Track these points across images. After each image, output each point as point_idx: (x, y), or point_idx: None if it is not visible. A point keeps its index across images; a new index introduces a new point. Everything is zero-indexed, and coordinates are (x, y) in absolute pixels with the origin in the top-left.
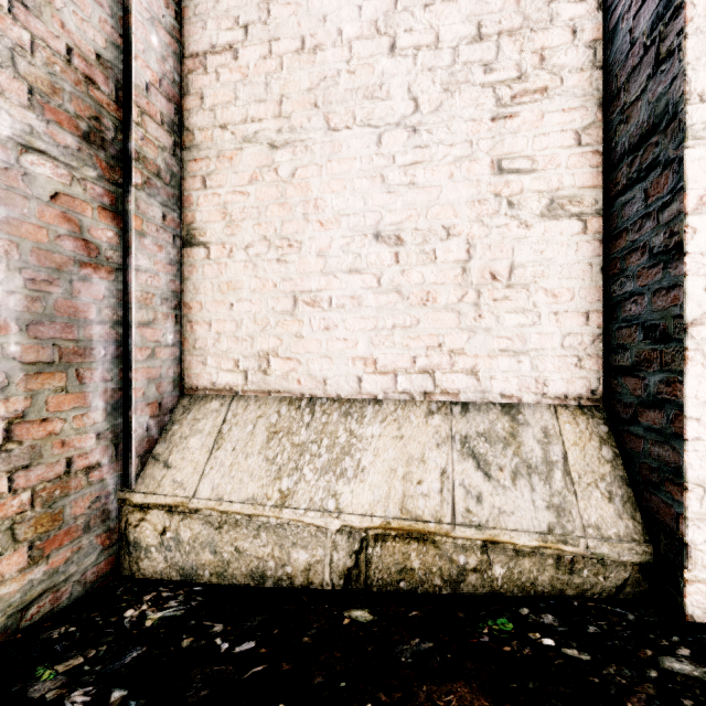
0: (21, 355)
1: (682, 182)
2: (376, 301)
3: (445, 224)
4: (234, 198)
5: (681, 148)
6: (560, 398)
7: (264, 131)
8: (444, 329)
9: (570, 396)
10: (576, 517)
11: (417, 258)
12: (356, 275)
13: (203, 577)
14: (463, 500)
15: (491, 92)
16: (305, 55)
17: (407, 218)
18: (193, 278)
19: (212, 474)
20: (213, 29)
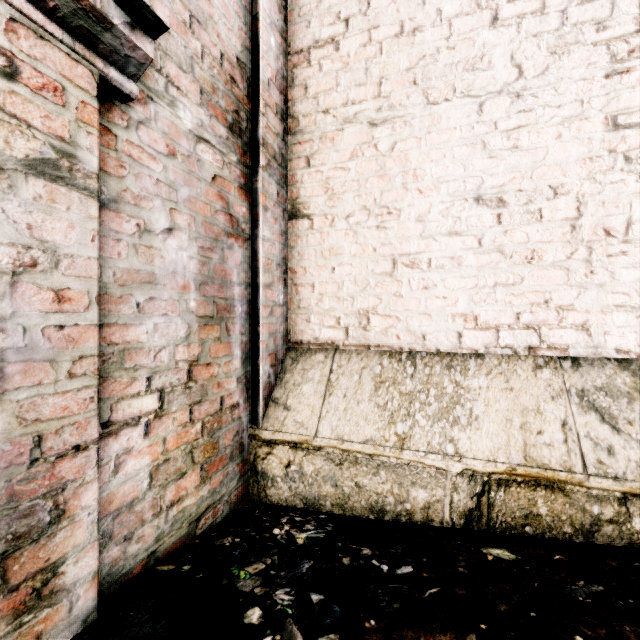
0: (196, 310)
1: None
2: (477, 261)
3: (551, 184)
4: (335, 173)
5: None
6: None
7: (363, 112)
8: (550, 286)
9: None
10: None
11: (521, 218)
12: (456, 237)
13: (325, 507)
14: (592, 451)
15: (604, 49)
16: (403, 38)
17: (510, 181)
18: (298, 246)
19: (329, 417)
20: (316, 26)
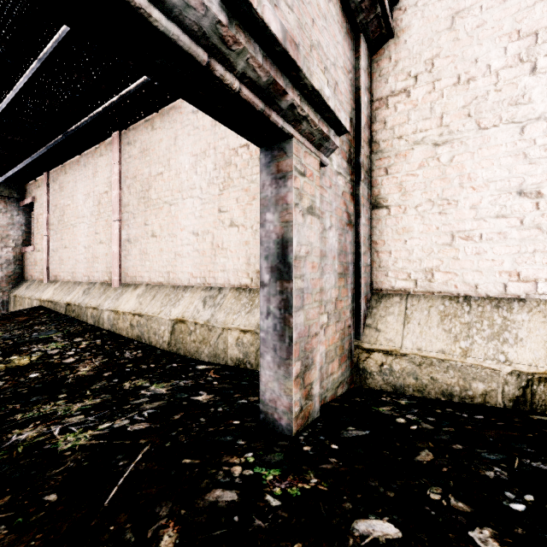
0: (337, 269)
1: None
2: (519, 235)
3: None
4: (407, 178)
5: None
6: None
7: (429, 137)
8: None
9: None
10: None
11: None
12: (502, 219)
13: (408, 391)
14: None
15: None
16: (460, 86)
17: (546, 179)
18: (378, 227)
19: (409, 336)
20: (392, 82)
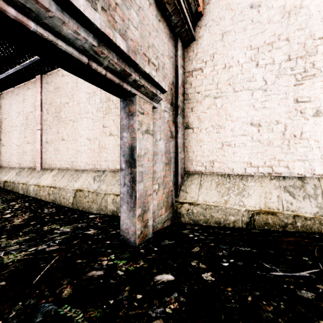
0: (164, 161)
1: None
2: (251, 144)
3: (276, 119)
4: (202, 114)
5: None
6: (320, 175)
7: (212, 93)
8: (276, 153)
9: None
10: None
11: (266, 131)
12: (244, 136)
13: (200, 223)
14: (286, 204)
15: (293, 76)
16: (226, 69)
17: (262, 118)
18: (188, 138)
19: (201, 195)
20: (195, 63)
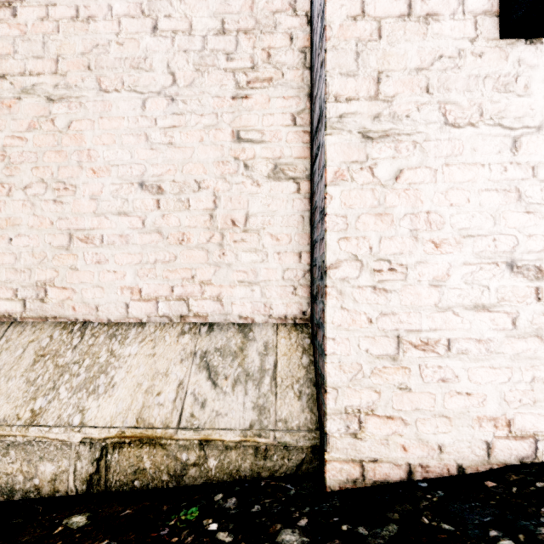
0: None
1: (324, 160)
2: (141, 240)
3: (196, 178)
4: (13, 142)
5: (324, 134)
6: (282, 318)
7: (41, 85)
8: (196, 264)
9: (289, 316)
10: (272, 414)
11: (175, 205)
12: (124, 217)
13: None
14: (191, 406)
15: (232, 76)
16: (79, 23)
17: (167, 172)
18: None
19: None
20: None
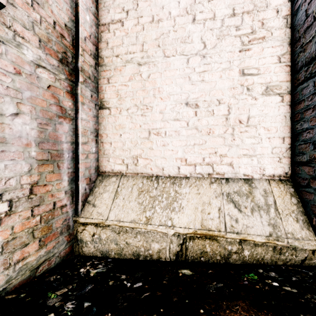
0: (36, 156)
1: None
2: (186, 133)
3: (218, 98)
4: (122, 87)
5: None
6: (271, 176)
7: (135, 58)
8: (217, 145)
9: (276, 175)
10: (282, 229)
11: (205, 114)
12: (177, 121)
13: (111, 255)
14: (229, 221)
15: (239, 39)
16: (154, 24)
17: (200, 96)
18: (103, 123)
19: (114, 210)
20: (112, 13)
